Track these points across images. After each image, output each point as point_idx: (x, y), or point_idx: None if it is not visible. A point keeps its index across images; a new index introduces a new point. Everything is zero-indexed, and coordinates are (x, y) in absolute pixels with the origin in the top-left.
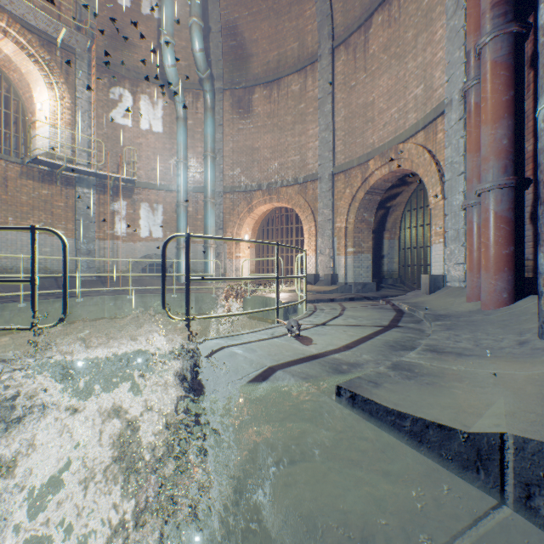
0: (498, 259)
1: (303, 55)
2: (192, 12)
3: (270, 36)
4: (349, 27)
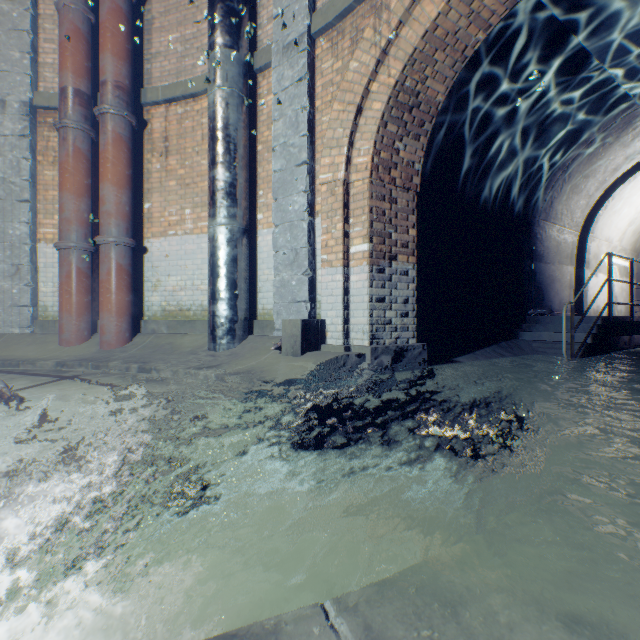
0: (124, 305)
1: None
2: None
3: None
4: None
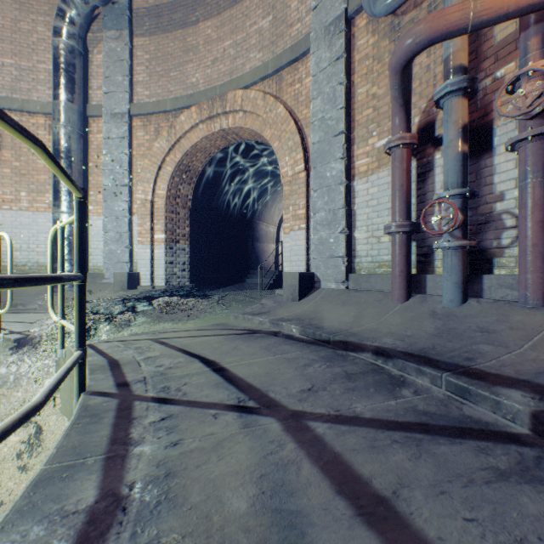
0: None
1: None
2: None
3: None
4: None
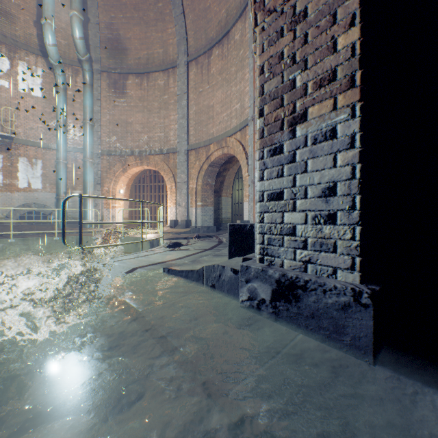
0: None
1: (167, 60)
2: (73, 6)
3: (141, 38)
4: (199, 50)
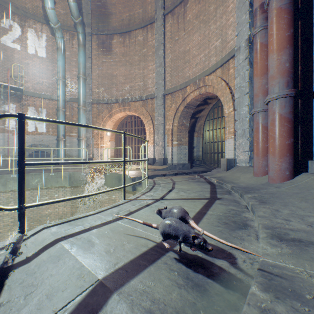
0: (283, 147)
1: (146, 18)
2: None
3: (124, 2)
4: (174, 2)
